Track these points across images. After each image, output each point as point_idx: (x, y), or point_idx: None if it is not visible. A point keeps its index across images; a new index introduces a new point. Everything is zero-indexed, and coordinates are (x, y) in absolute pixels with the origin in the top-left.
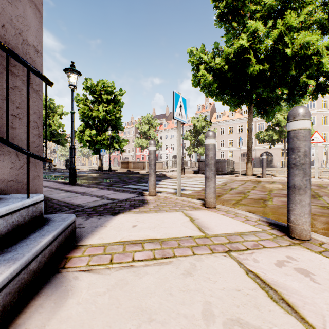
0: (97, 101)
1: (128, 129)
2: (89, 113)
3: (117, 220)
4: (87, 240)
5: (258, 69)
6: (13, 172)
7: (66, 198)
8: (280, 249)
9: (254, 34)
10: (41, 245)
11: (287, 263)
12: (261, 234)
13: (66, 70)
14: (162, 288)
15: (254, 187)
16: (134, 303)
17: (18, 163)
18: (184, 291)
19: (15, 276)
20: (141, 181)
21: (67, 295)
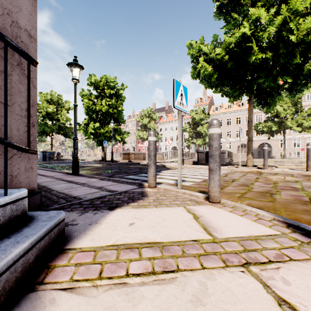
0: (101, 96)
1: (129, 122)
2: (93, 107)
3: (114, 216)
4: (77, 241)
5: (260, 57)
6: (0, 164)
7: (65, 189)
8: None
9: (256, 22)
10: (9, 259)
11: None
12: (281, 239)
13: (69, 65)
14: None
15: (257, 179)
16: None
17: None
18: None
19: None
20: (141, 172)
21: None
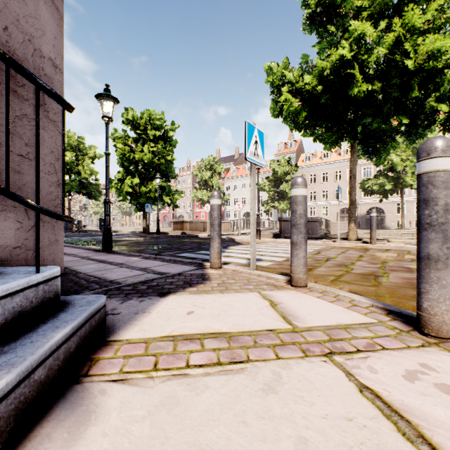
0: (142, 139)
1: (183, 177)
2: (131, 155)
3: (167, 303)
4: (122, 333)
5: (365, 89)
6: (20, 236)
7: (96, 271)
8: (409, 352)
9: (360, 41)
10: (52, 343)
11: (421, 376)
12: (377, 327)
13: (98, 96)
14: (231, 412)
15: (360, 257)
16: (189, 436)
17: (27, 223)
18: (265, 418)
19: (9, 392)
20: (201, 248)
21: (87, 420)
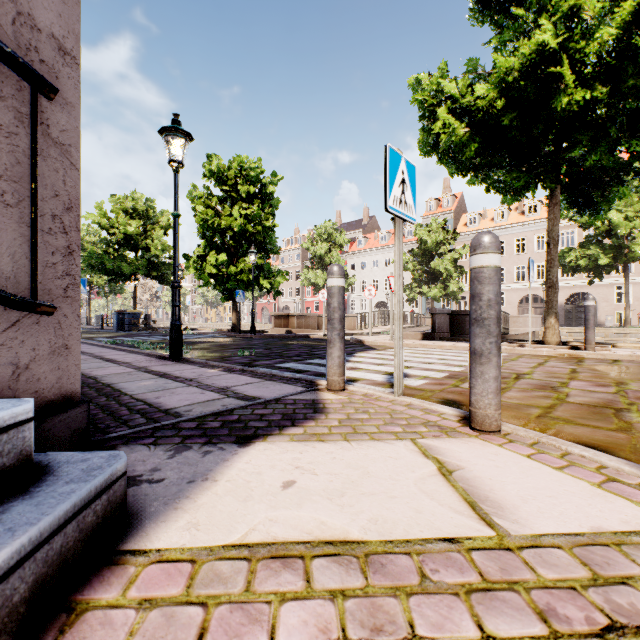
0: (230, 198)
1: (289, 253)
2: (215, 221)
3: (248, 460)
4: (153, 530)
5: (581, 98)
6: None
7: (150, 392)
8: None
9: (572, 18)
10: None
11: None
12: None
13: (163, 131)
14: None
15: (574, 374)
16: None
17: (2, 316)
18: None
19: None
20: (313, 355)
21: None
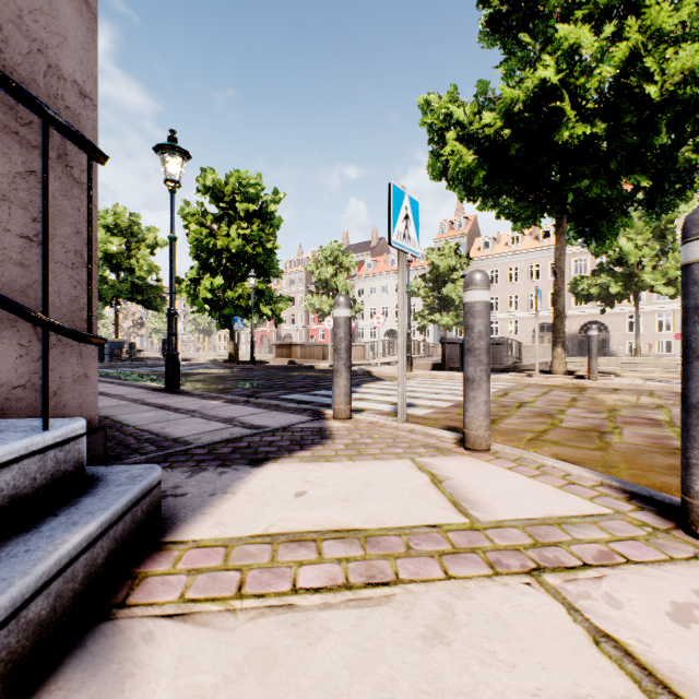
0: (227, 216)
1: (291, 276)
2: (210, 241)
3: (262, 477)
4: (187, 528)
5: (581, 133)
6: (25, 368)
7: (153, 423)
8: (674, 569)
9: (573, 55)
10: (62, 554)
11: None
12: (613, 522)
13: (158, 149)
14: (369, 680)
15: (573, 402)
16: None
17: (36, 347)
18: (429, 693)
19: None
20: (318, 386)
21: (118, 691)
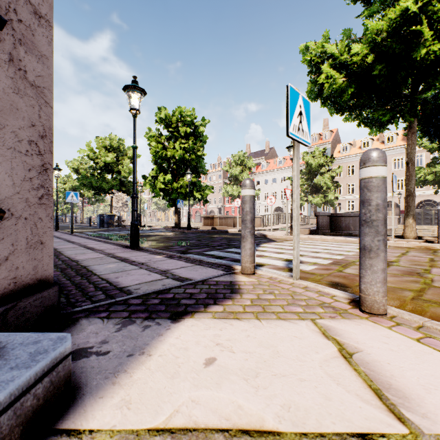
0: (174, 137)
1: (213, 174)
2: (163, 152)
3: (178, 335)
4: (91, 407)
5: (437, 49)
6: None
7: (112, 273)
8: None
9: None
10: None
11: None
12: None
13: (125, 89)
14: None
15: (433, 262)
16: None
17: None
18: None
19: None
20: (230, 245)
21: None
